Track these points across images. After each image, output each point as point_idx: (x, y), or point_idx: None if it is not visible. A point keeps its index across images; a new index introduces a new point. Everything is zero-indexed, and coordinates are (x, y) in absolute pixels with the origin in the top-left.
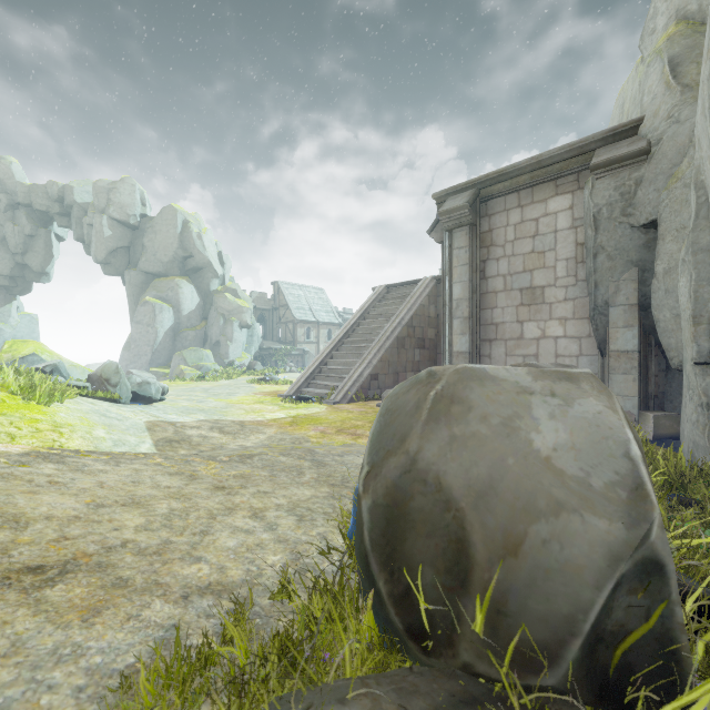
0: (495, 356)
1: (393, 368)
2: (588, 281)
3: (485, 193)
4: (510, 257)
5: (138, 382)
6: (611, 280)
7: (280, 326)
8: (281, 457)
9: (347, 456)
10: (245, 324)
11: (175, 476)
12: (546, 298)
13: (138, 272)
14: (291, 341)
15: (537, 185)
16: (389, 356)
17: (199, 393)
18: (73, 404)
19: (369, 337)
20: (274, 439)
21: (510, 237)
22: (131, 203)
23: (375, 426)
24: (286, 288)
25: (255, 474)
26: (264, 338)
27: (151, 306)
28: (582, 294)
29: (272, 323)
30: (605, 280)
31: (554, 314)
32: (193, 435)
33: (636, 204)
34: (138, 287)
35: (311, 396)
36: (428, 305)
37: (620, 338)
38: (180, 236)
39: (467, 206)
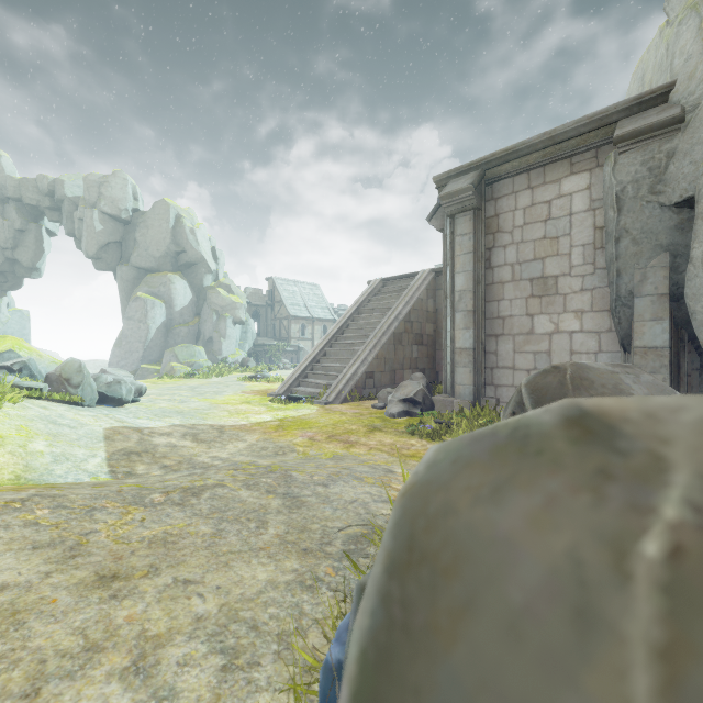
0: (502, 353)
1: (389, 366)
2: (609, 269)
3: (491, 174)
4: (519, 244)
5: (106, 381)
6: (637, 267)
7: (274, 322)
8: (242, 491)
9: (334, 485)
10: (239, 320)
11: (42, 551)
12: (560, 289)
13: (129, 267)
14: (285, 337)
15: (549, 164)
16: (386, 353)
17: (184, 392)
18: (17, 409)
19: (365, 333)
20: (255, 448)
21: (519, 222)
22: (123, 197)
23: (370, 616)
24: (281, 284)
25: (190, 531)
26: (259, 335)
27: (143, 302)
28: (602, 284)
29: (266, 319)
30: (629, 267)
31: (568, 306)
32: (160, 444)
33: (667, 180)
34: (129, 283)
35: (301, 396)
36: (427, 299)
37: (647, 333)
38: (172, 231)
39: (472, 188)
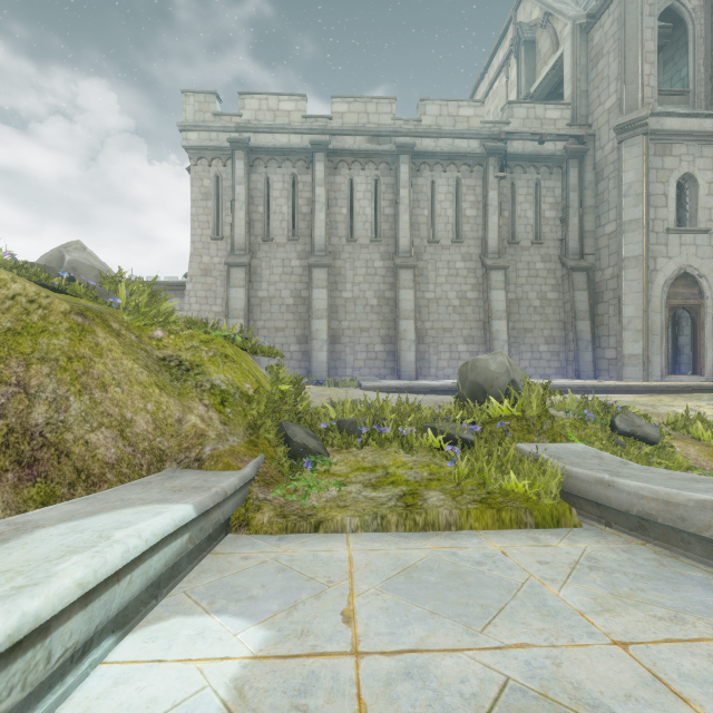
0: None
1: None
2: None
3: None
4: None
5: None
6: None
7: None
8: None
9: None
10: None
11: None
12: None
13: None
14: None
15: (168, 291)
16: None
17: None
18: None
19: None
20: None
21: None
22: None
23: None
24: None
25: None
26: None
27: None
28: None
29: None
30: None
31: None
32: None
33: None
34: None
35: None
36: None
37: None
38: None
39: None
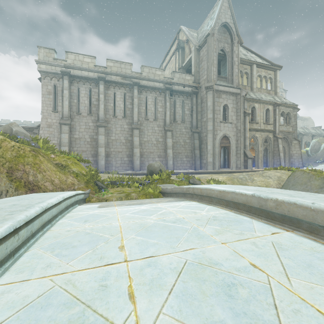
0: None
1: None
2: None
3: None
4: None
5: None
6: None
7: None
8: None
9: None
10: None
11: None
12: None
13: None
14: None
15: None
16: None
17: None
18: None
19: None
20: None
21: None
22: None
23: None
24: None
25: None
26: None
27: None
28: None
29: None
30: None
31: None
32: None
33: None
34: None
35: None
36: None
37: None
38: None
39: None
